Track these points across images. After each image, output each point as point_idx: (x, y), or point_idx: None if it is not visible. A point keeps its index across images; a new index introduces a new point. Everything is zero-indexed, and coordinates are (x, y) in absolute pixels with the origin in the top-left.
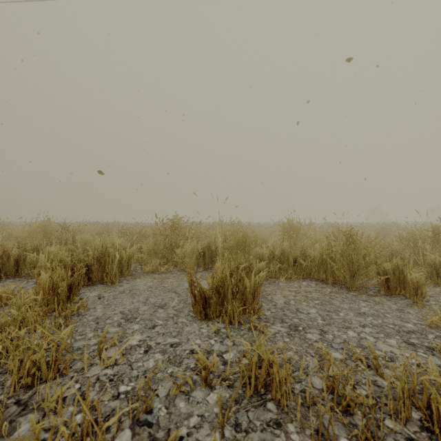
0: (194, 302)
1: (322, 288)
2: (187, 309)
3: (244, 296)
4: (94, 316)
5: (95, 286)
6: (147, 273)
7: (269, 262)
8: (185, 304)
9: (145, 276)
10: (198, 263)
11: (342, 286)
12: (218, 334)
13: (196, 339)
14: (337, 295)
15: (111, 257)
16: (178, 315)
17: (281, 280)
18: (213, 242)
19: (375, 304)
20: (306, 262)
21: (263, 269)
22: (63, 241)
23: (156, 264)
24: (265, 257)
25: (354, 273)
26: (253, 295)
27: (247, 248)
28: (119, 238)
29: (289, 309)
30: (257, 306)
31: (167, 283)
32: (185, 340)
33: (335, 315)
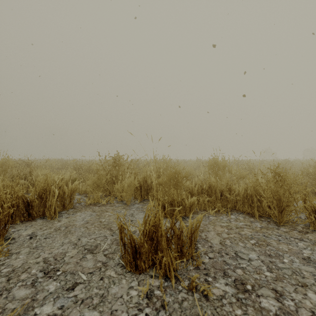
0: (124, 251)
1: (251, 222)
2: (118, 253)
3: (180, 241)
4: (11, 267)
5: (34, 221)
6: (89, 205)
7: (198, 195)
8: (117, 246)
9: (85, 209)
10: (136, 195)
11: (269, 220)
12: (151, 301)
13: (122, 312)
14: (269, 231)
15: (51, 193)
16: (107, 265)
17: (210, 213)
18: (148, 177)
19: (313, 244)
20: (232, 196)
21: (194, 203)
22: (23, 175)
23: (98, 196)
24: (194, 190)
25: (282, 209)
26: (189, 239)
27: (179, 184)
28: (70, 172)
29: (227, 252)
30: (193, 250)
31: (104, 217)
32: (106, 315)
33: (279, 262)
